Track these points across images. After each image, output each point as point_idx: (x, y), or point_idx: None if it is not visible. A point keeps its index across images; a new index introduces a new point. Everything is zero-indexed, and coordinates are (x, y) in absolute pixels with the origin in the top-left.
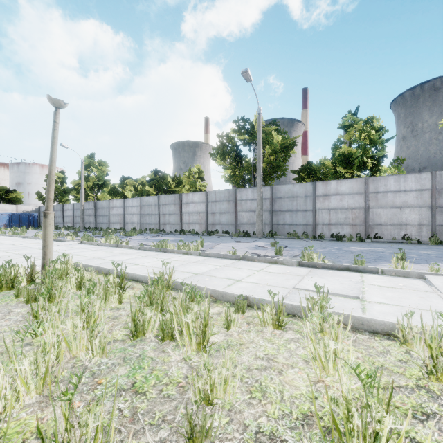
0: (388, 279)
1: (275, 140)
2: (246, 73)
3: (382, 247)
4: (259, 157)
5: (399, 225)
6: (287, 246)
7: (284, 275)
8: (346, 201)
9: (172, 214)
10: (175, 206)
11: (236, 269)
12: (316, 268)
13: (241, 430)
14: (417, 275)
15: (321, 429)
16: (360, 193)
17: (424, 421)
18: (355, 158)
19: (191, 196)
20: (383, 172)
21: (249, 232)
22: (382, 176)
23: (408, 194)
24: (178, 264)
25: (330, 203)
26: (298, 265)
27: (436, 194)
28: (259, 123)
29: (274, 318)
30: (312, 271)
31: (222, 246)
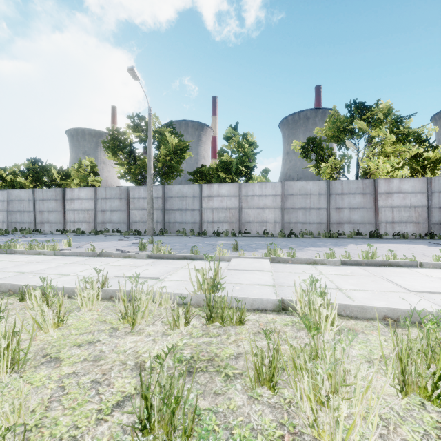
0: (207, 263)
1: (169, 141)
2: (132, 70)
3: (243, 240)
4: (150, 156)
5: (262, 222)
6: (164, 242)
7: (123, 266)
8: (225, 202)
9: (53, 211)
10: (56, 202)
11: (79, 265)
12: (161, 259)
13: None
14: (228, 258)
15: None
16: (235, 196)
17: (83, 346)
18: (233, 166)
19: (77, 192)
20: (255, 180)
21: (142, 230)
22: (251, 182)
23: (267, 198)
24: (15, 264)
25: (213, 204)
26: (148, 258)
27: (284, 199)
28: (150, 123)
29: (44, 300)
30: (154, 262)
31: (96, 245)
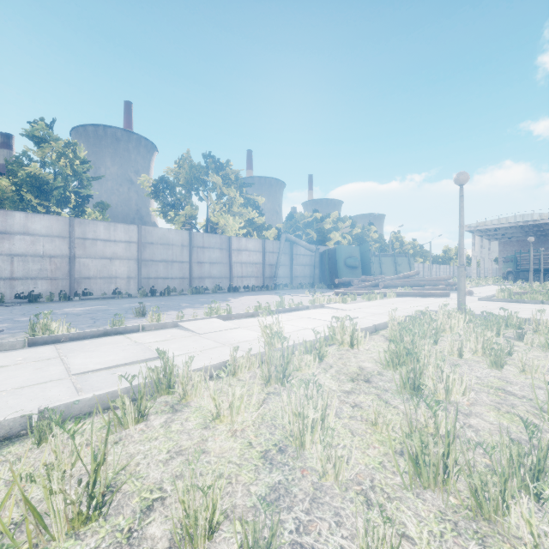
0: (154, 334)
1: None
2: None
3: (102, 304)
4: None
5: (110, 278)
6: None
7: (23, 365)
8: (42, 246)
9: None
10: None
11: None
12: (62, 343)
13: (257, 512)
14: (172, 324)
15: (296, 444)
16: (63, 237)
17: None
18: (55, 187)
19: None
20: (88, 215)
21: None
22: (91, 219)
23: (118, 245)
24: None
25: (14, 246)
26: (26, 345)
27: (142, 247)
28: None
29: (133, 411)
30: (62, 348)
31: None
